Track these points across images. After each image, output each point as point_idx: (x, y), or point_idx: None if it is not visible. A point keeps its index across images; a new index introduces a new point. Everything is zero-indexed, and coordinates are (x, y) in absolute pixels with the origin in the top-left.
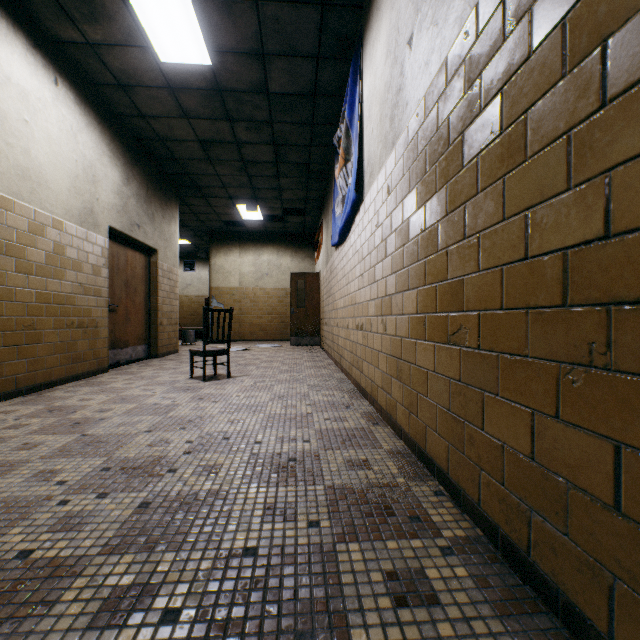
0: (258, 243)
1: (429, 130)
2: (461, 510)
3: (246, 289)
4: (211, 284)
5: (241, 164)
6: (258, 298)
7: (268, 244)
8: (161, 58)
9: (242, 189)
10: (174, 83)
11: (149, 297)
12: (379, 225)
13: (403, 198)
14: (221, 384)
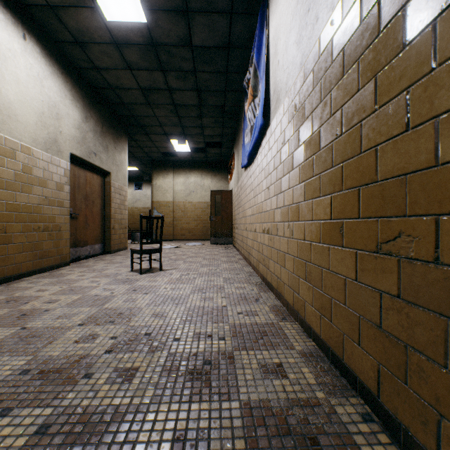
0: (187, 169)
1: (348, 29)
2: (402, 449)
3: (178, 202)
4: (153, 199)
5: (173, 107)
6: (187, 209)
7: (194, 169)
8: (106, 17)
9: (174, 127)
10: (118, 39)
11: (104, 208)
12: (285, 142)
13: (313, 110)
14: (154, 276)
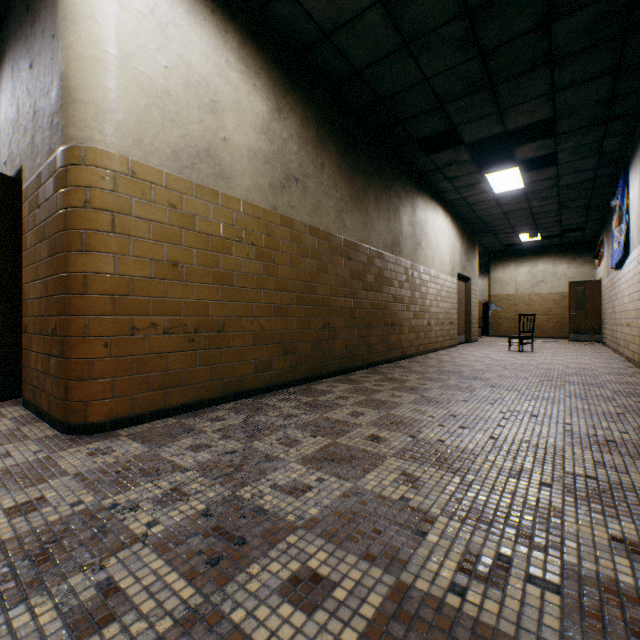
0: (532, 256)
1: None
2: None
3: (521, 295)
4: (490, 293)
5: (529, 215)
6: (532, 302)
7: (542, 256)
8: (495, 192)
9: (525, 226)
10: (498, 197)
11: (465, 307)
12: (634, 274)
13: None
14: (530, 353)
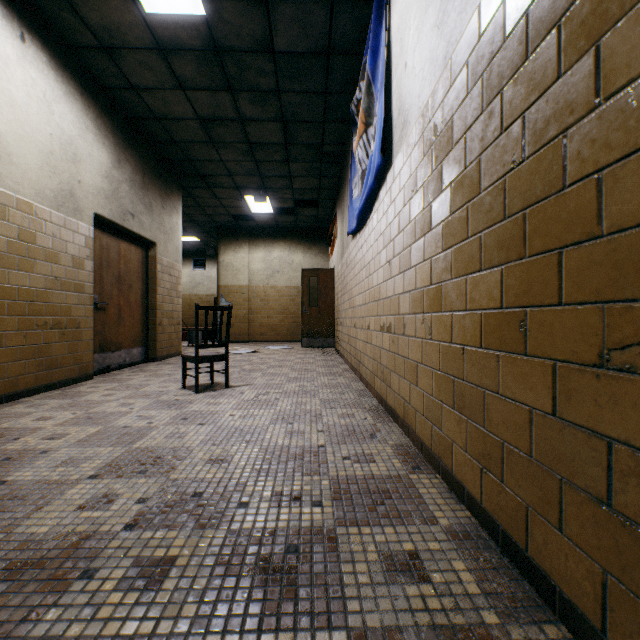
0: (269, 239)
1: None
2: None
3: (256, 287)
4: (219, 282)
5: (247, 147)
6: (269, 297)
7: (279, 240)
8: (145, 7)
9: (249, 177)
10: (164, 42)
11: (147, 295)
12: (418, 188)
13: (467, 128)
14: (216, 397)
